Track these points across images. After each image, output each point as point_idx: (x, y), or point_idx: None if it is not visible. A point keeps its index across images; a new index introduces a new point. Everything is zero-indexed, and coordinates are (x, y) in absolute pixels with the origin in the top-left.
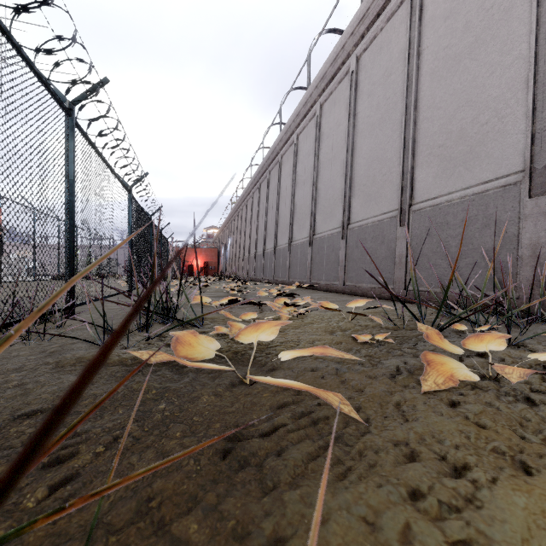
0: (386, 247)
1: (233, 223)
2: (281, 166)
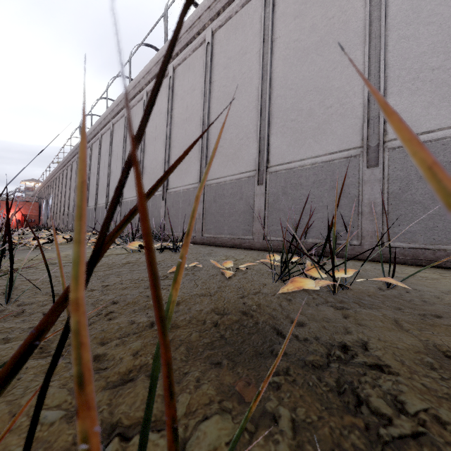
0: None
1: (55, 181)
2: (92, 151)
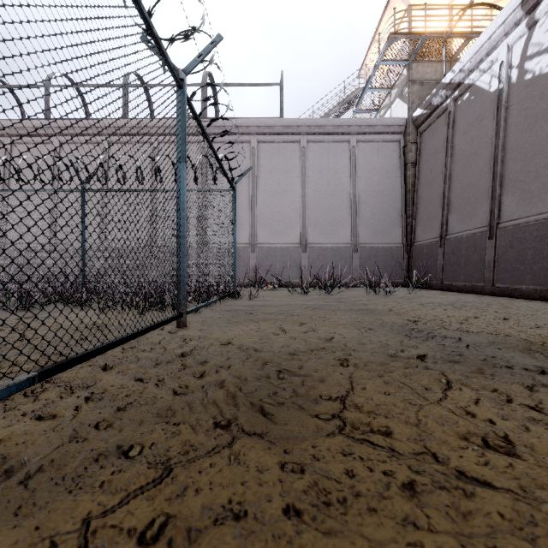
0: None
1: None
2: None
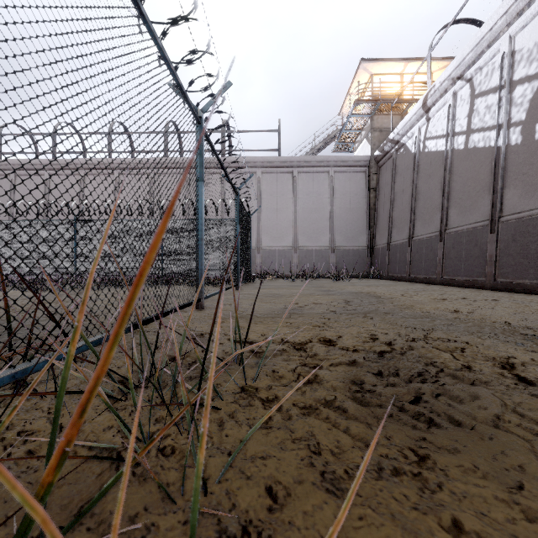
0: None
1: None
2: None
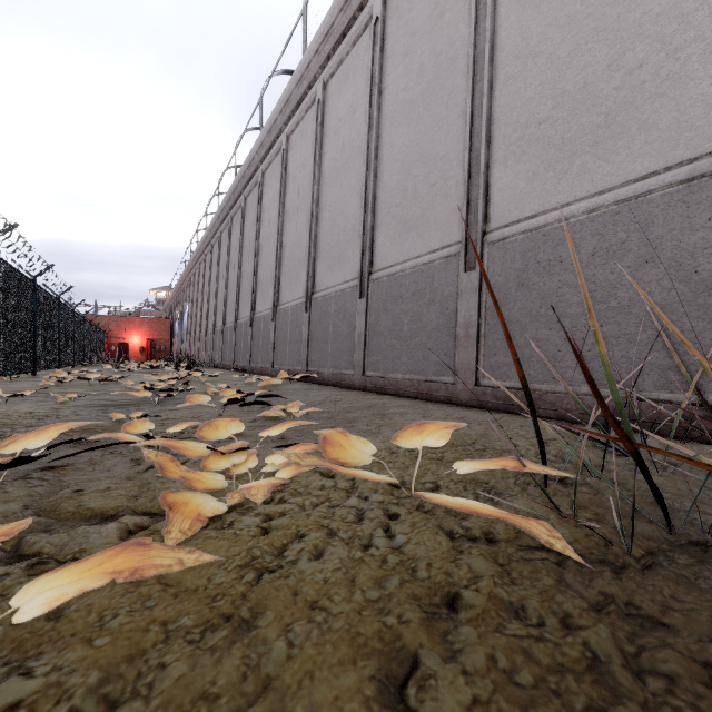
0: (440, 310)
1: (192, 280)
2: (263, 188)
